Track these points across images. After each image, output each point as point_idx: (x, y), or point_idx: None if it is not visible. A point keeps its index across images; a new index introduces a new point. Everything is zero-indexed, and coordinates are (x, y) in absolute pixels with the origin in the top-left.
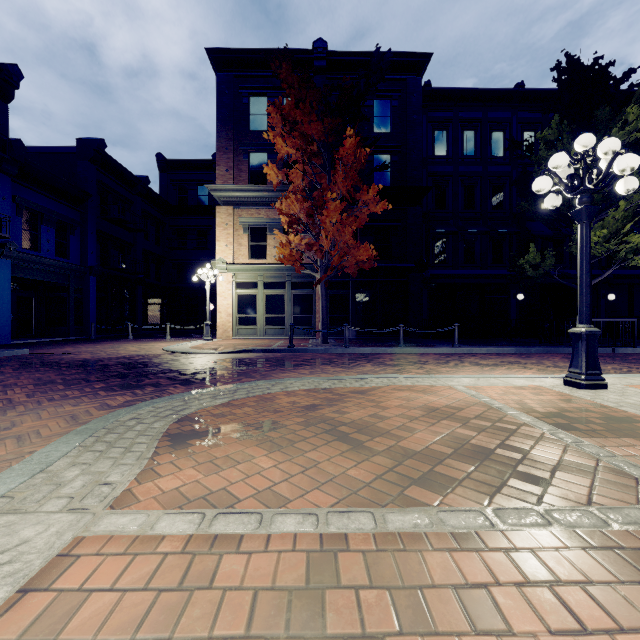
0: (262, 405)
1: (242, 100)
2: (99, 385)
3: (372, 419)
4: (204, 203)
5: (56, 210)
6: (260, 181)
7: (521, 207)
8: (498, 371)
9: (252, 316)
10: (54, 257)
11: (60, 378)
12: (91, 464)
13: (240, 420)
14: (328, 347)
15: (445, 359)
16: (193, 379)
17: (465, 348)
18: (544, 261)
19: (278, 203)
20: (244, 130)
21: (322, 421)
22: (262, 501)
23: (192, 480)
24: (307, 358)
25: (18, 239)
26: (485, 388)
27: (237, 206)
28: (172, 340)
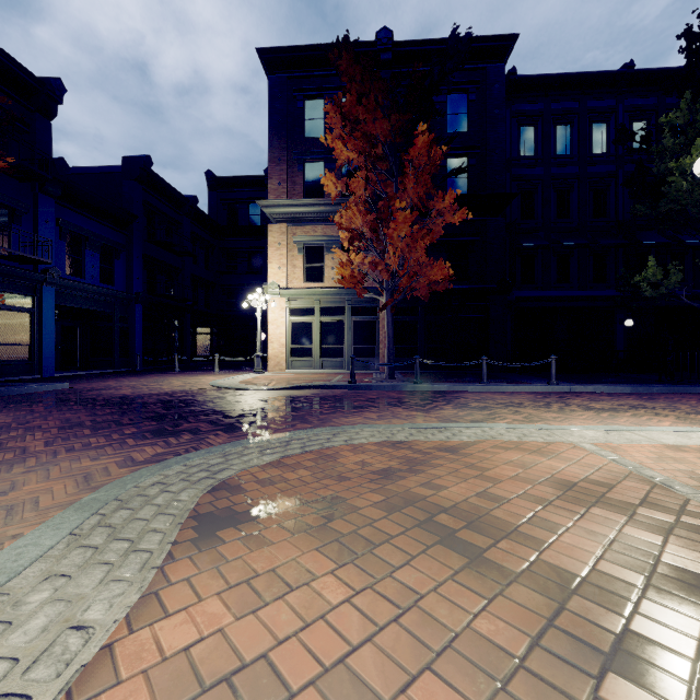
0: (322, 466)
1: (296, 104)
2: (130, 430)
3: (482, 500)
4: (256, 223)
5: (101, 233)
6: (316, 194)
7: (636, 212)
8: (622, 419)
9: (307, 346)
10: (99, 284)
11: (90, 419)
12: (72, 577)
13: (293, 491)
14: (396, 383)
15: (544, 400)
16: (238, 424)
17: (565, 386)
18: (665, 278)
19: (337, 216)
20: (299, 138)
21: (408, 501)
22: (331, 692)
23: (215, 624)
24: (372, 397)
25: (62, 265)
26: (624, 448)
27: (291, 223)
28: (221, 373)
